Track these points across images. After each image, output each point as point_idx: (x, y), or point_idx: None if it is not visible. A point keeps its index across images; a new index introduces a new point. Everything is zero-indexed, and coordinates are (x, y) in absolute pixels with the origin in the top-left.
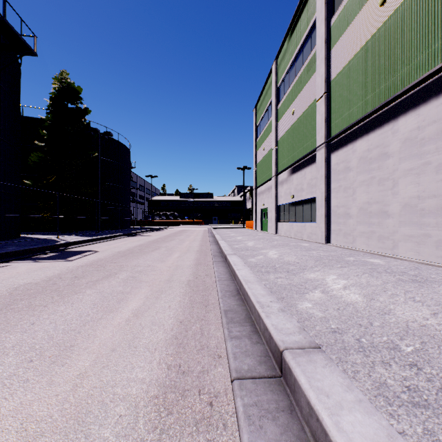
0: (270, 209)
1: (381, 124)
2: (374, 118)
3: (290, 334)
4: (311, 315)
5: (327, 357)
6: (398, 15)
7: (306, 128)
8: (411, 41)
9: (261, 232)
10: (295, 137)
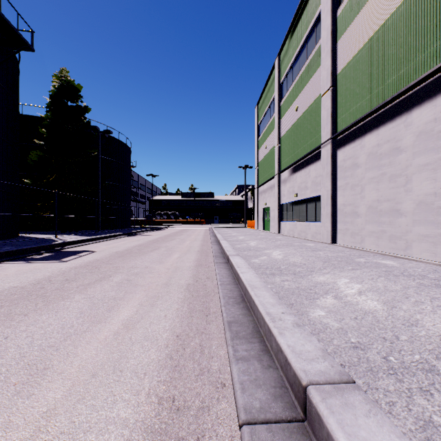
0: (272, 208)
1: (393, 117)
2: (385, 111)
3: (312, 360)
4: (326, 326)
5: (368, 398)
6: (411, 0)
7: (310, 124)
8: (427, 26)
9: (263, 231)
10: (298, 134)
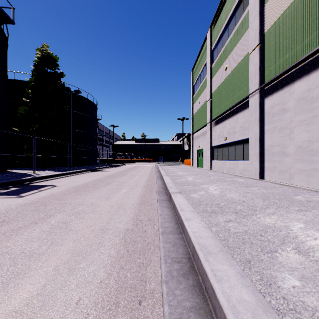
0: (205, 150)
1: None
2: (317, 57)
3: None
4: (318, 317)
5: None
6: None
7: (238, 80)
8: None
9: (197, 168)
10: (227, 89)
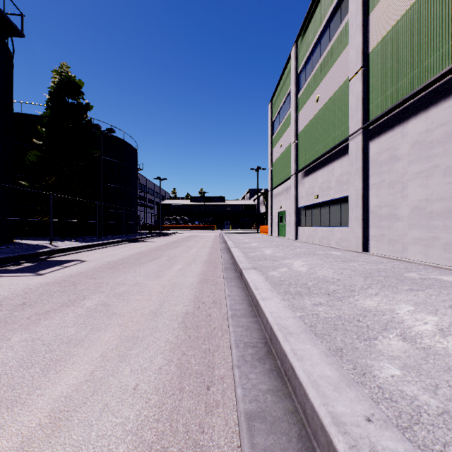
0: (288, 212)
1: (449, 94)
2: (437, 87)
3: None
4: (417, 406)
5: None
6: None
7: (334, 115)
8: None
9: (278, 237)
10: (319, 128)
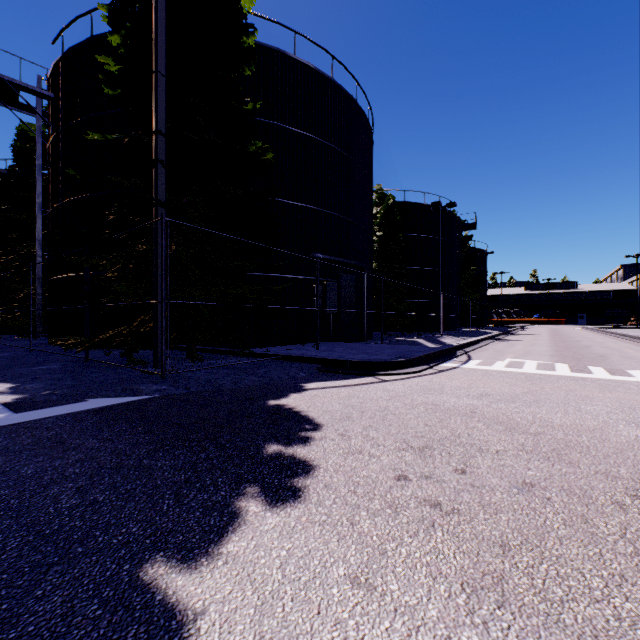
0: None
1: None
2: None
3: None
4: None
5: None
6: None
7: None
8: None
9: None
10: None
